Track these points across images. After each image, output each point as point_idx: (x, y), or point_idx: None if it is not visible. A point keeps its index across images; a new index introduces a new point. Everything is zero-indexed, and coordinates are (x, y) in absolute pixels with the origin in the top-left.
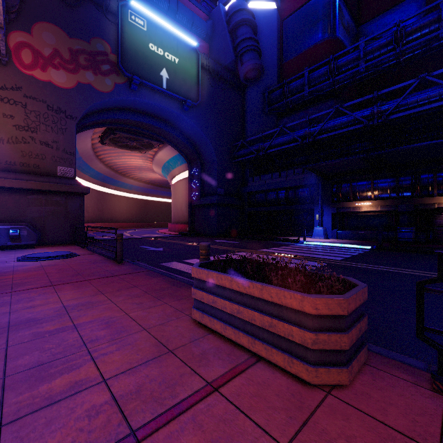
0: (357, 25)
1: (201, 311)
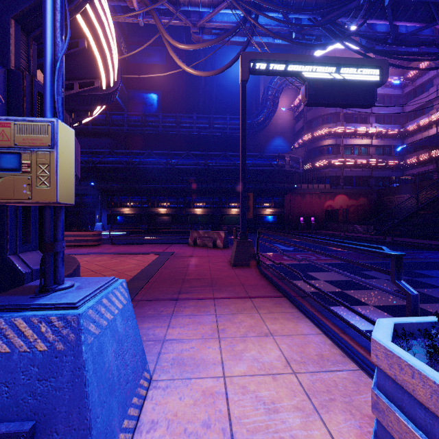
0: (127, 88)
1: None
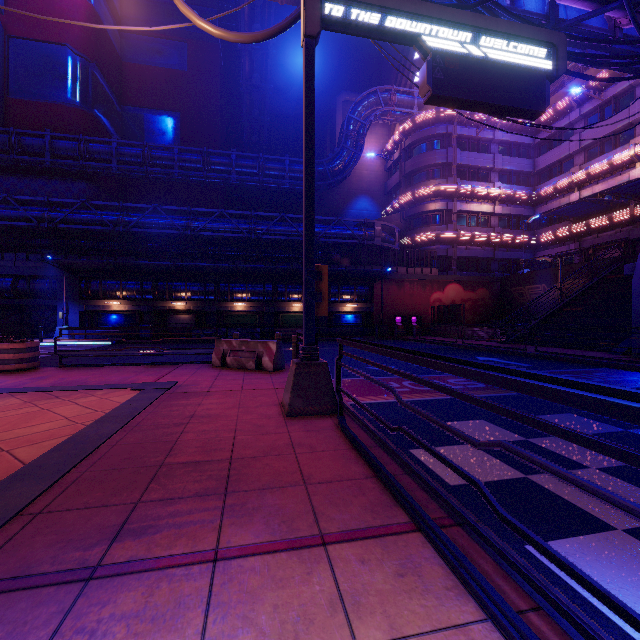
0: (120, 103)
1: None
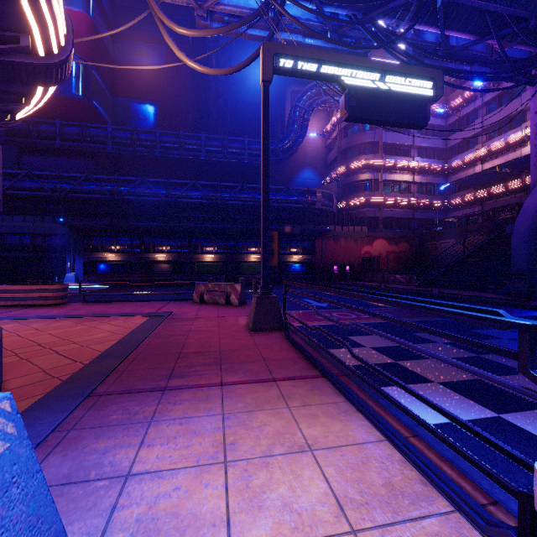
0: (112, 95)
1: (5, 301)
